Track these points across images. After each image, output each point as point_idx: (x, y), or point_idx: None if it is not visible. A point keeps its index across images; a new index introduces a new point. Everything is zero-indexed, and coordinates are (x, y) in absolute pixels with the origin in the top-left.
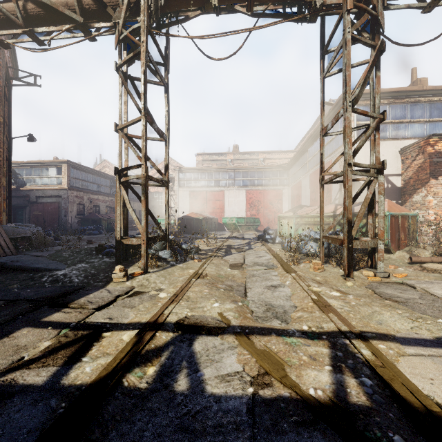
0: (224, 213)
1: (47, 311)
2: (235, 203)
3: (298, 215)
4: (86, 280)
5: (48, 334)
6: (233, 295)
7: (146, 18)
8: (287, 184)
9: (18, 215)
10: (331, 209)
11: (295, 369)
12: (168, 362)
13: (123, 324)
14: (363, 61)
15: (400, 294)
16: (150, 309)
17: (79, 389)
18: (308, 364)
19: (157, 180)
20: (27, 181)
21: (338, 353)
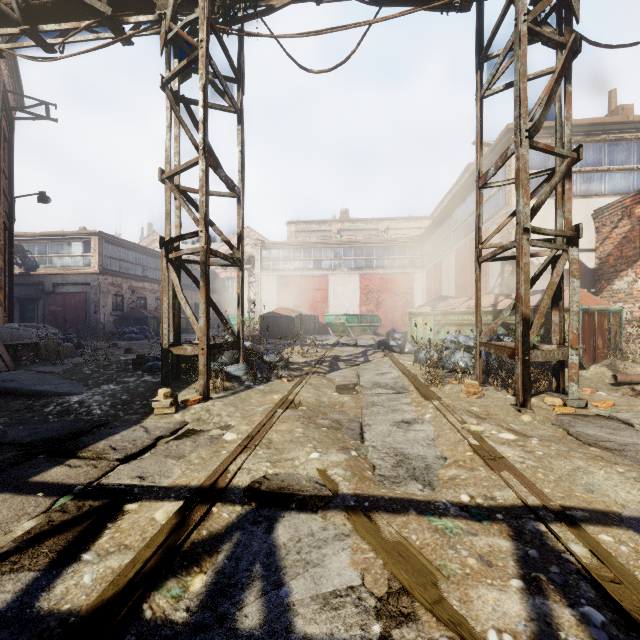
0: (328, 308)
1: (42, 463)
2: (343, 293)
3: (439, 310)
4: (113, 411)
5: (35, 506)
6: (343, 438)
7: (207, 4)
8: (421, 266)
9: (27, 312)
10: (489, 302)
11: (456, 584)
12: (228, 566)
13: (162, 488)
14: (544, 71)
15: (610, 436)
16: (207, 461)
17: (64, 621)
18: (479, 576)
19: (225, 256)
20: (41, 261)
21: (530, 552)
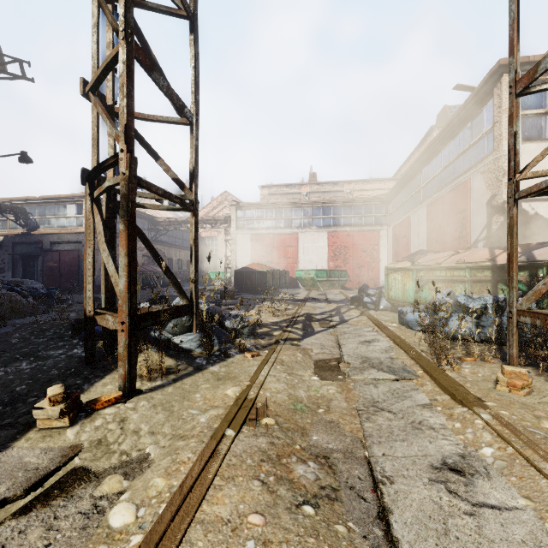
0: (298, 263)
1: None
2: (312, 250)
3: (421, 265)
4: None
5: None
6: None
7: None
8: (386, 223)
9: (29, 267)
10: (483, 256)
11: None
12: None
13: None
14: None
15: None
16: None
17: None
18: None
19: (167, 194)
20: (41, 222)
21: None
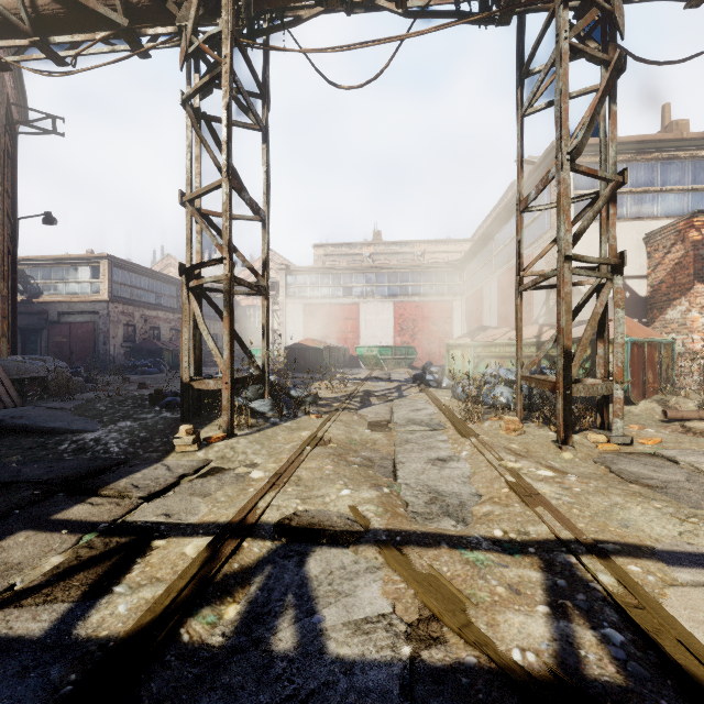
0: (359, 339)
1: (62, 501)
2: (376, 323)
3: (479, 342)
4: (132, 449)
5: (60, 543)
6: (375, 476)
7: (231, 17)
8: (460, 293)
9: (29, 343)
10: (532, 333)
11: (484, 610)
12: (261, 596)
13: (189, 525)
14: (588, 88)
15: (653, 473)
16: (234, 499)
17: (104, 646)
18: (507, 603)
19: (250, 285)
20: (45, 288)
21: (559, 581)
